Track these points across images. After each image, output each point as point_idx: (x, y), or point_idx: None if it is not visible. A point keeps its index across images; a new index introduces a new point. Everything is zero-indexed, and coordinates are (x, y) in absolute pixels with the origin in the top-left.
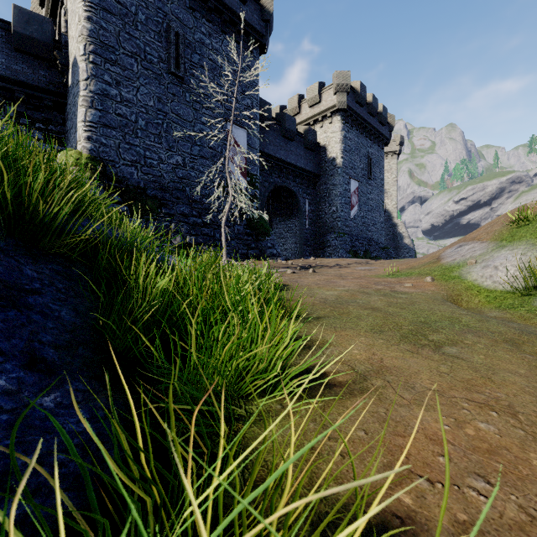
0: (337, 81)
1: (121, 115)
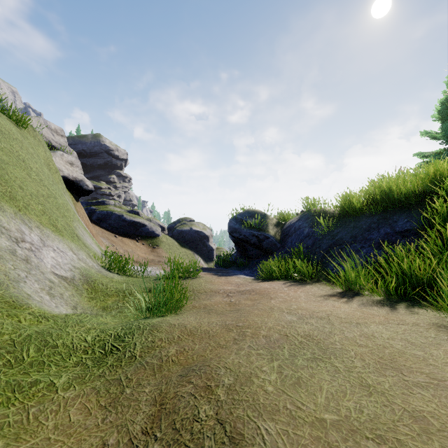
0: None
1: None
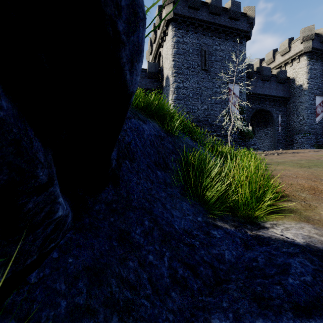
0: (303, 35)
1: (183, 94)
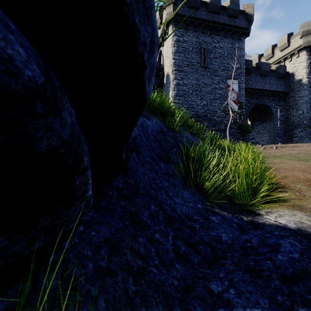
0: (303, 30)
1: (183, 90)
